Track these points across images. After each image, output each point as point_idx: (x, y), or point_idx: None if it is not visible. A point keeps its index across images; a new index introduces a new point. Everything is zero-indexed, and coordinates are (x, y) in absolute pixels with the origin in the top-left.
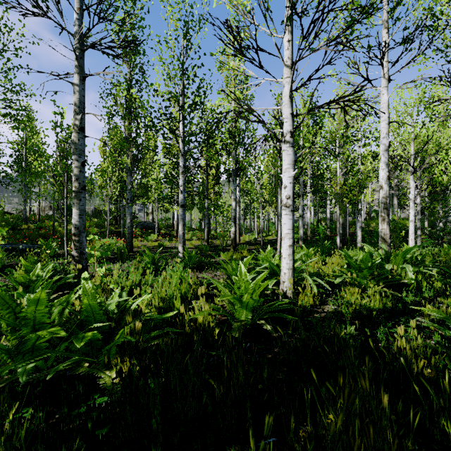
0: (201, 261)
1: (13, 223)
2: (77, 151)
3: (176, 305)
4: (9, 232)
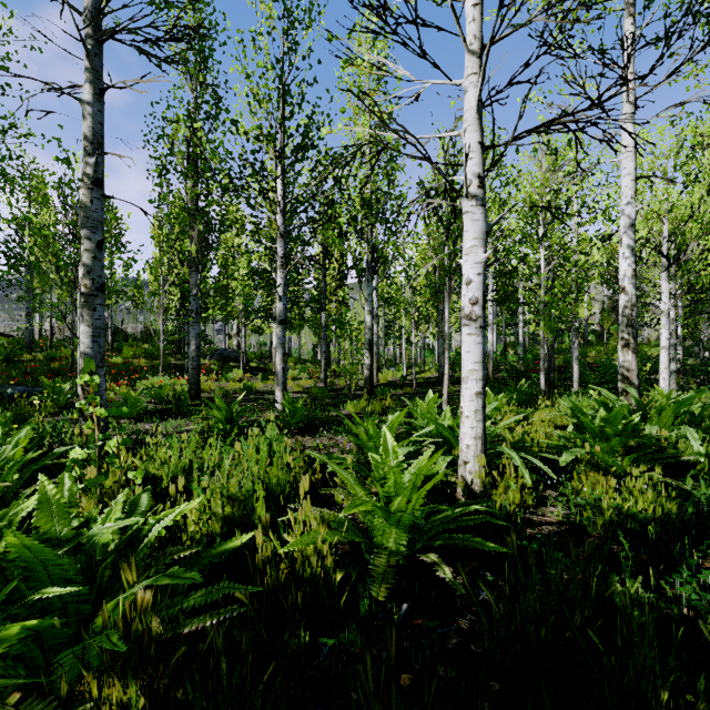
0: (312, 417)
1: (7, 350)
2: (89, 221)
3: (258, 512)
4: None
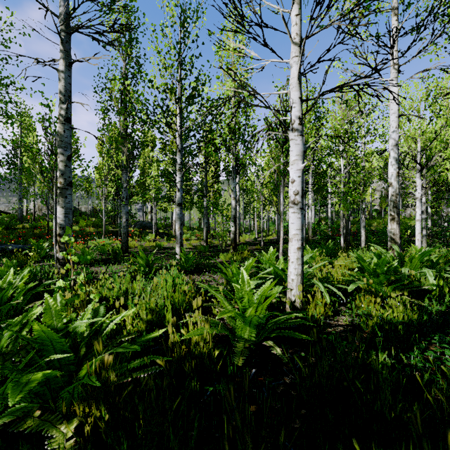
0: (198, 263)
1: (7, 222)
2: (63, 143)
3: (167, 318)
4: (2, 232)
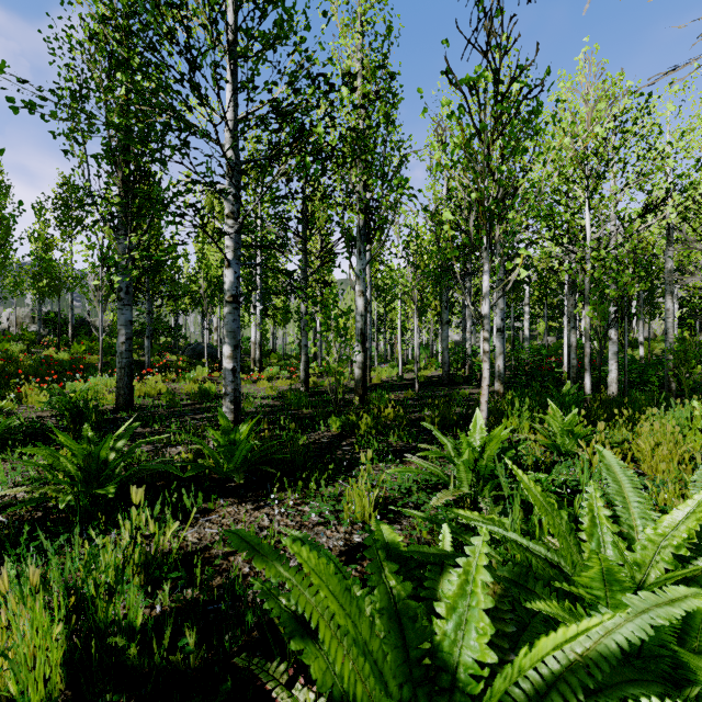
0: (265, 458)
1: None
2: None
3: None
4: None
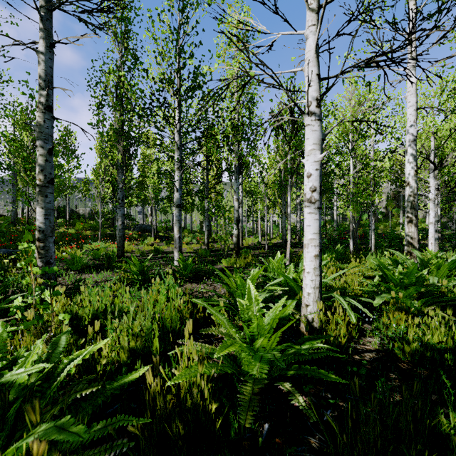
0: (198, 270)
1: None
2: (43, 135)
3: (155, 345)
4: None
